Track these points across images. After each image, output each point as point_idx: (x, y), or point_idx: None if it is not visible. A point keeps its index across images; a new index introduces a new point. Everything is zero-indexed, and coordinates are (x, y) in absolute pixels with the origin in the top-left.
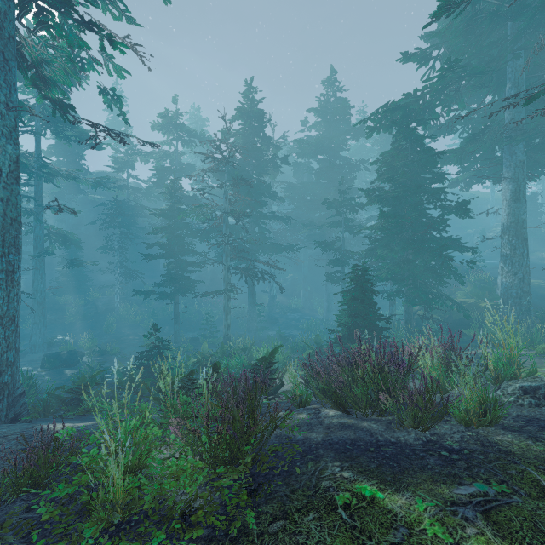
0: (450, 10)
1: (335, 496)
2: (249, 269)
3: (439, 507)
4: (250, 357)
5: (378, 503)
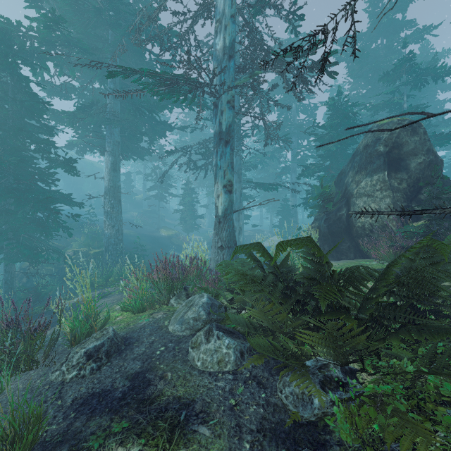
0: None
1: None
2: None
3: None
4: None
5: None
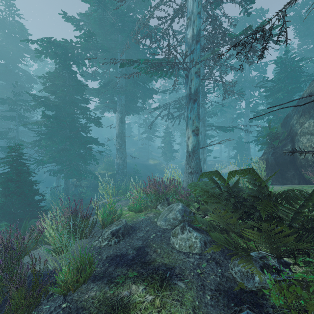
0: None
1: None
2: None
3: None
4: None
5: None
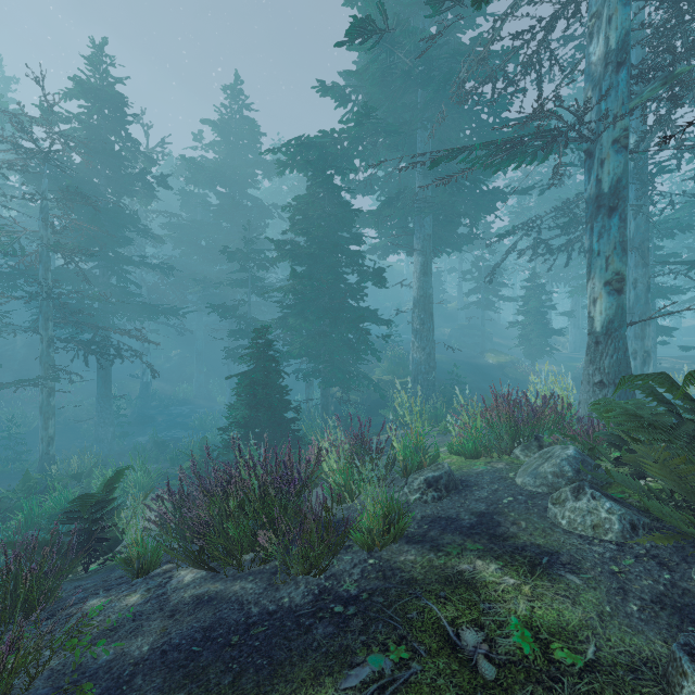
0: (363, 37)
1: None
2: (94, 342)
3: None
4: (87, 487)
5: None
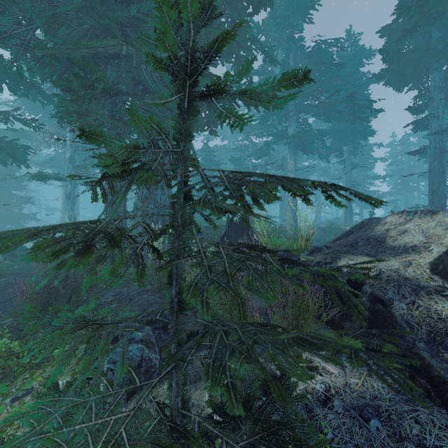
0: None
1: None
2: None
3: None
4: None
5: None
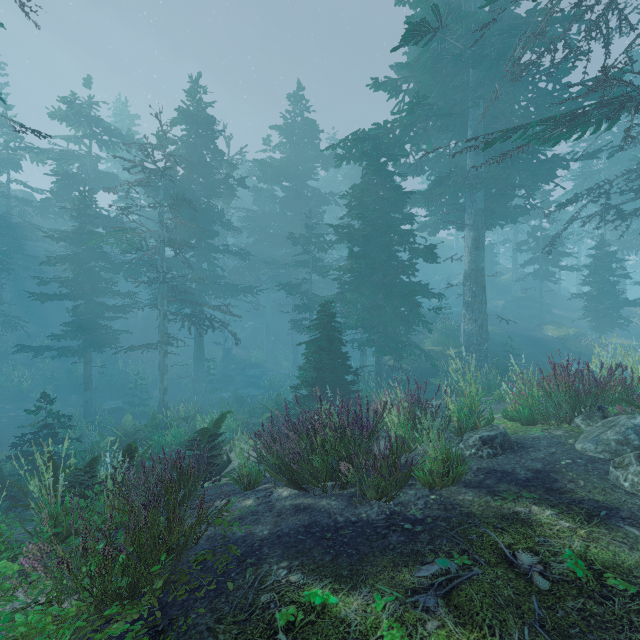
0: (417, 38)
1: (276, 615)
2: (194, 315)
3: (399, 600)
4: (193, 428)
5: (330, 612)
